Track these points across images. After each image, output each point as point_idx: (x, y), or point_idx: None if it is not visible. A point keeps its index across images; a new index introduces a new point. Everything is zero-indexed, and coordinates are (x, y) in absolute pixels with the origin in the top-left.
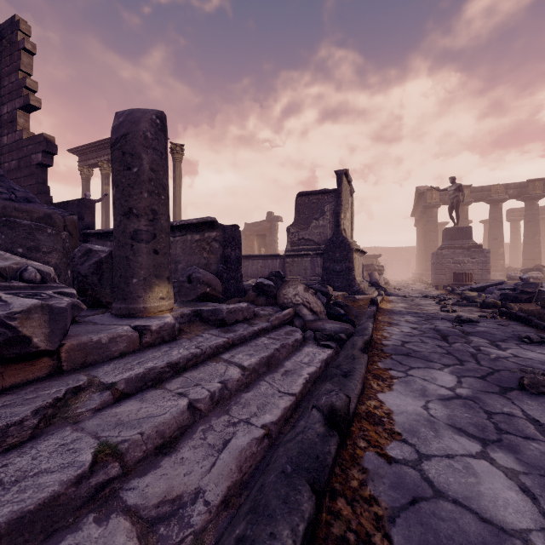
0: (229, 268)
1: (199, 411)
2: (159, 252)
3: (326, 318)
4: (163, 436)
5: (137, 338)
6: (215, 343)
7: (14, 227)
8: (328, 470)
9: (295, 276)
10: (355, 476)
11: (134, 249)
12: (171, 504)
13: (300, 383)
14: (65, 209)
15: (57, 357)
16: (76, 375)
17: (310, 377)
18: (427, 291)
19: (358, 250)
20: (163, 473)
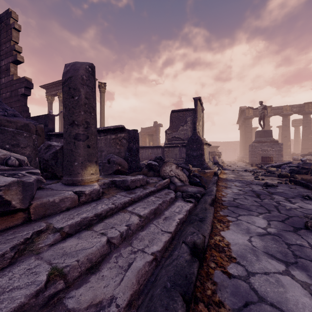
0: (132, 155)
1: (113, 244)
2: (90, 146)
3: (188, 184)
4: (91, 261)
5: (77, 198)
6: (123, 201)
7: (3, 132)
8: (193, 285)
9: (170, 158)
10: (209, 287)
11: (75, 145)
12: (95, 307)
13: (174, 225)
14: (37, 120)
15: (28, 211)
16: (39, 223)
17: (180, 221)
18: (246, 167)
19: (206, 144)
20: (91, 286)
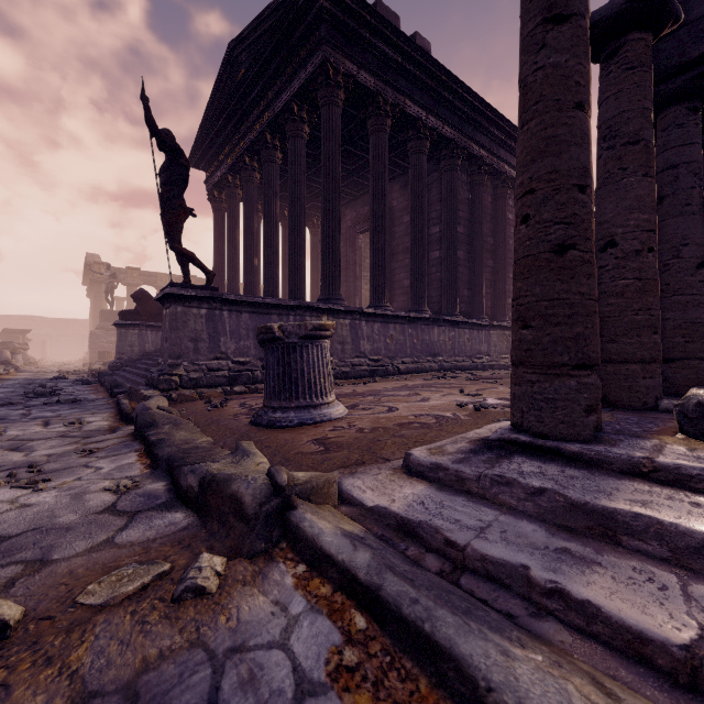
0: None
1: None
2: None
3: None
4: None
5: None
6: None
7: None
8: None
9: None
10: None
11: None
12: None
13: None
14: None
15: None
16: None
17: None
18: (72, 368)
19: None
20: None
